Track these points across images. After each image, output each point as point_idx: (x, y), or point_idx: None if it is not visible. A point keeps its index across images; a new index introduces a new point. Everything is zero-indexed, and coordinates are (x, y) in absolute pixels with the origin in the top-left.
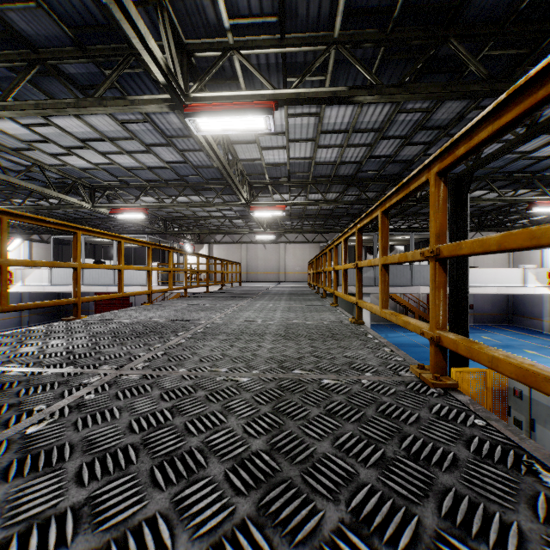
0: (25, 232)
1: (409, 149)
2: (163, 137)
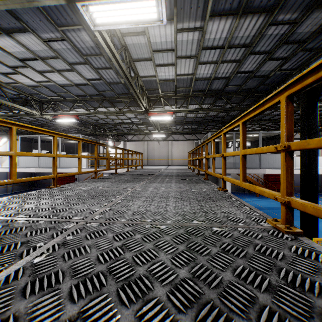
0: (7, 134)
1: (268, 64)
2: (80, 55)
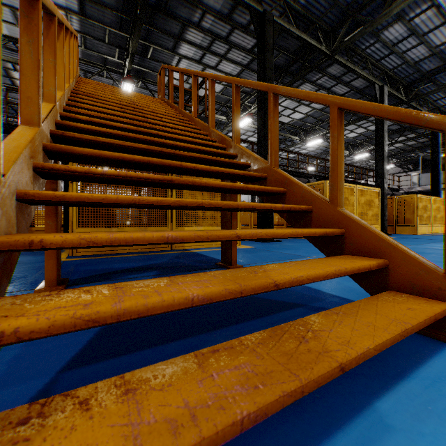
0: None
1: None
2: None
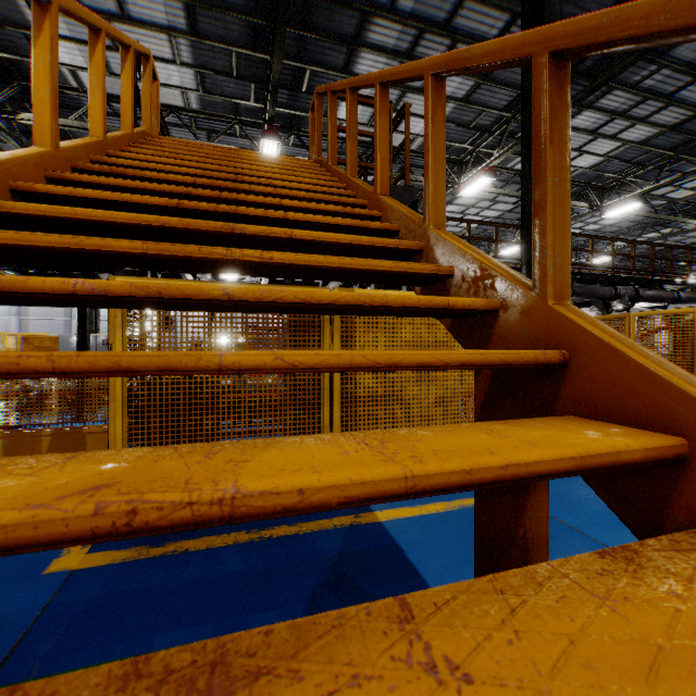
0: None
1: None
2: None
